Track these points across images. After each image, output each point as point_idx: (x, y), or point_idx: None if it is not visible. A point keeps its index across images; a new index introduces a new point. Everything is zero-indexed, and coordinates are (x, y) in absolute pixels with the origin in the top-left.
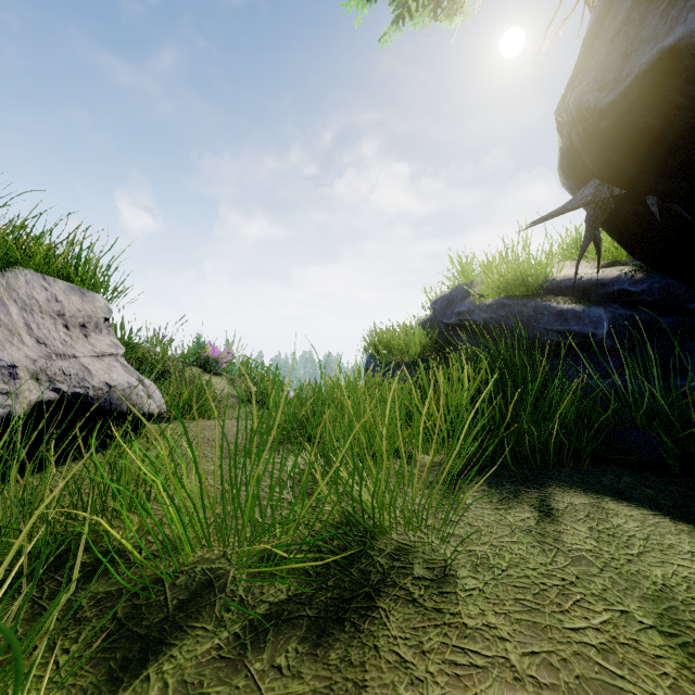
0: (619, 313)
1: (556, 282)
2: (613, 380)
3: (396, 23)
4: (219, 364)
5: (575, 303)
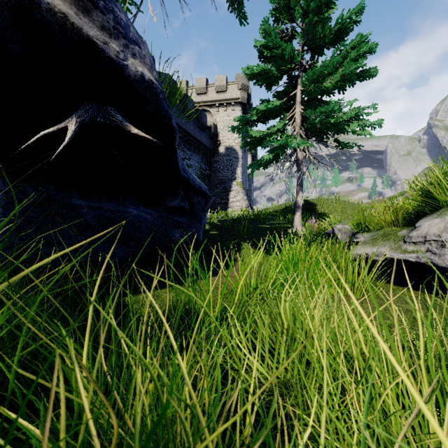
0: None
1: None
2: None
3: None
4: None
5: None
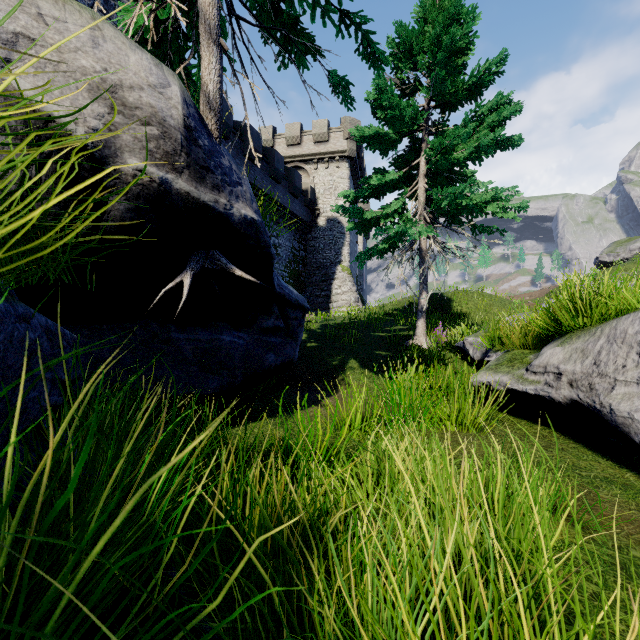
0: None
1: None
2: None
3: None
4: None
5: None
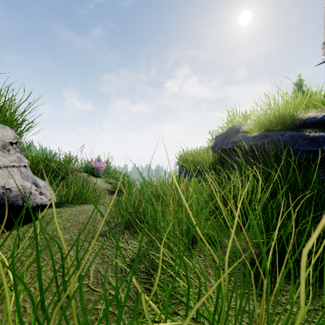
0: None
1: (303, 120)
2: None
3: None
4: (99, 171)
5: (323, 132)
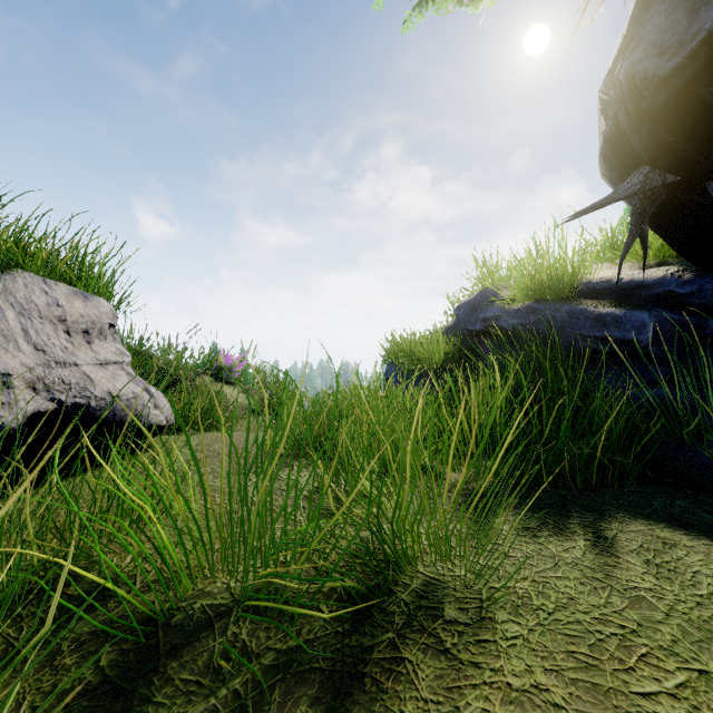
0: (665, 317)
1: (592, 285)
2: (658, 391)
3: (419, 8)
4: (233, 373)
5: (614, 307)
